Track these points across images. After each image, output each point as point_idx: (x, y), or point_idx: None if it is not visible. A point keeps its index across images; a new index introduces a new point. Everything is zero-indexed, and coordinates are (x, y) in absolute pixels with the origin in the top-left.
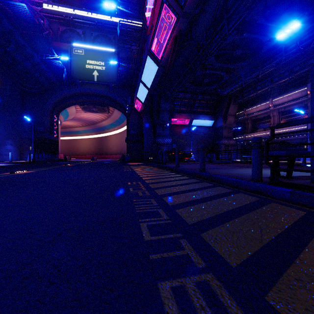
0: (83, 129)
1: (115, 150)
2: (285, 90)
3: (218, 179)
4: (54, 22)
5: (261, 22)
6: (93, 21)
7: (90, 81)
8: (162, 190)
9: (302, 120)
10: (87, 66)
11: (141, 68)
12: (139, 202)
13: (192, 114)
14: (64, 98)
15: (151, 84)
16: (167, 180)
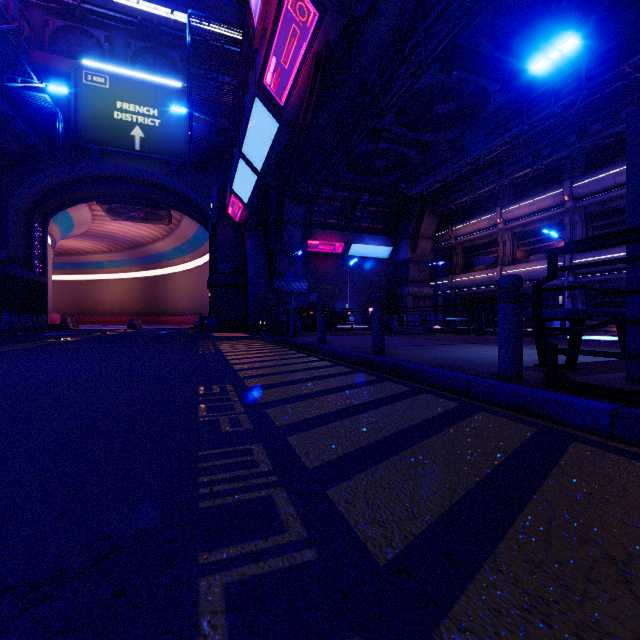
0: (110, 259)
1: (184, 305)
2: (524, 192)
3: (418, 373)
4: (34, 6)
5: (488, 50)
6: (132, 16)
7: (124, 150)
8: (287, 409)
9: (636, 233)
10: (116, 116)
11: (242, 127)
12: (216, 462)
13: (350, 232)
14: (61, 184)
15: (263, 163)
16: (298, 377)
